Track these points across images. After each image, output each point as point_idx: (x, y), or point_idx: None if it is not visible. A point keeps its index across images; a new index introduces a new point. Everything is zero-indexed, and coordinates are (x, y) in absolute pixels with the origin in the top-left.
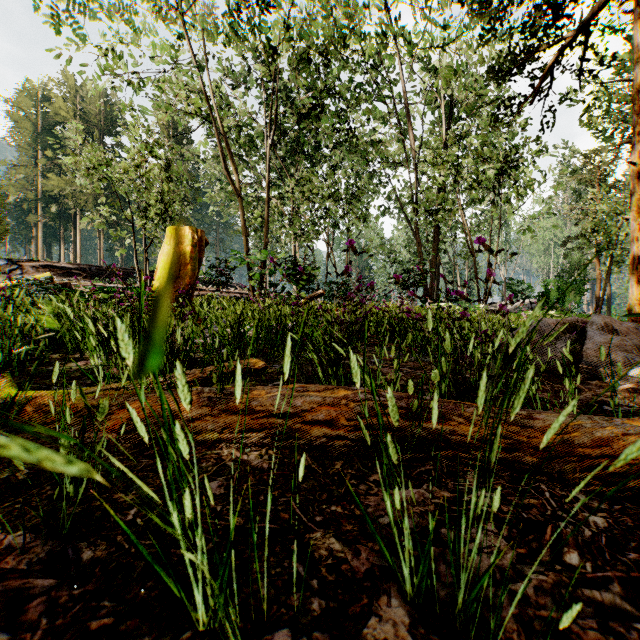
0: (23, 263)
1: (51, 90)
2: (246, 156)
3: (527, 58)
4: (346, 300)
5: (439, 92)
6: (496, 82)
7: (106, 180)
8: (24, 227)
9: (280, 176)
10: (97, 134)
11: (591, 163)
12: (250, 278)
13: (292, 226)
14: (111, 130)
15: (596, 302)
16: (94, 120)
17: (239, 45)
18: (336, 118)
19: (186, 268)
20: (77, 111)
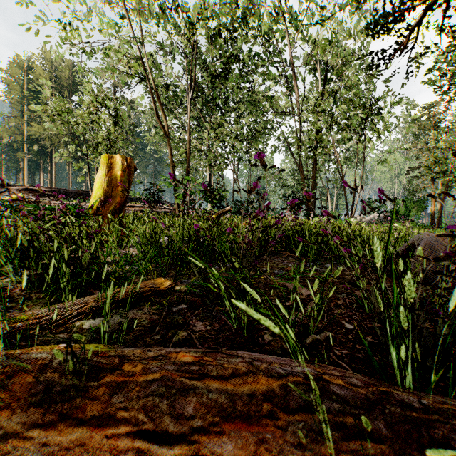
0: (10, 187)
1: (33, 62)
2: (174, 108)
3: (399, 15)
4: (248, 214)
5: (316, 60)
6: (373, 36)
7: (66, 124)
8: (15, 161)
9: (199, 123)
10: (67, 93)
11: (428, 113)
12: (176, 198)
13: (207, 159)
14: (77, 91)
15: (431, 215)
16: (64, 83)
17: (167, 22)
18: (240, 78)
19: (117, 189)
20: (52, 77)
